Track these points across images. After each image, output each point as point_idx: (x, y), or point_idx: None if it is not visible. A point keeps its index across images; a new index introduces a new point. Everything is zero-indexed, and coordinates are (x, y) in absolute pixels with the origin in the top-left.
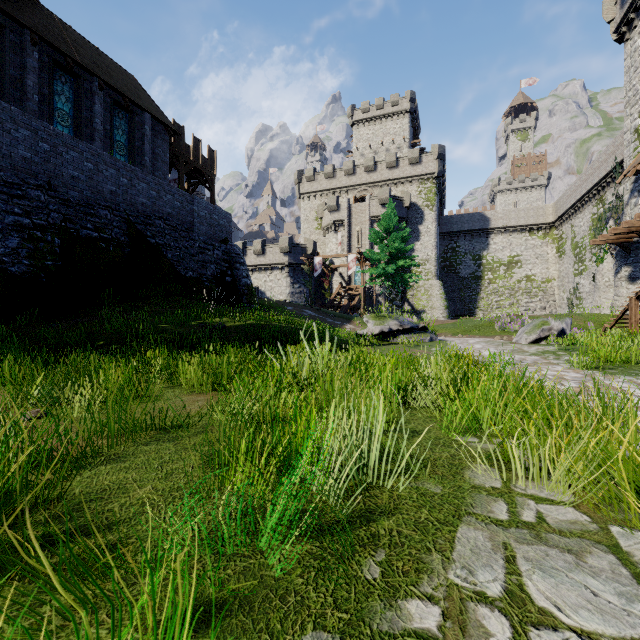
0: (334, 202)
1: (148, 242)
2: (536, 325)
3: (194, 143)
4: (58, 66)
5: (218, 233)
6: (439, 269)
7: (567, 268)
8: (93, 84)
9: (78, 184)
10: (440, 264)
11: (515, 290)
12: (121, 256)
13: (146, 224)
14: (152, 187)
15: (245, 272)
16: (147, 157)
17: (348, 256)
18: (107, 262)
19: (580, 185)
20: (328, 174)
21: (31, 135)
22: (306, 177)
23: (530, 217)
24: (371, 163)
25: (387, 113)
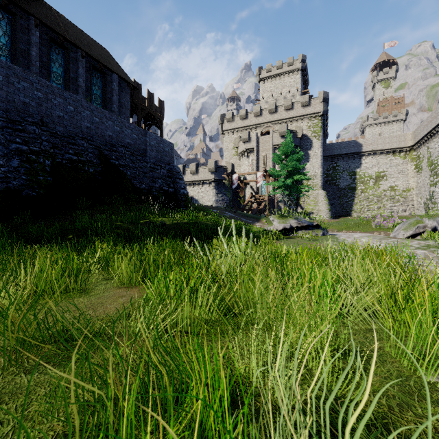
0: (246, 135)
1: (113, 163)
2: (411, 223)
3: (148, 96)
4: (53, 42)
5: (164, 157)
6: (323, 182)
7: (424, 180)
8: (77, 54)
9: (63, 122)
10: (324, 179)
11: (382, 197)
12: (93, 173)
13: (112, 150)
14: (116, 124)
15: (183, 185)
16: (115, 105)
17: (257, 173)
18: (83, 177)
19: (435, 116)
20: (242, 116)
21: (29, 86)
22: (227, 119)
23: (394, 142)
24: (273, 107)
25: (284, 71)
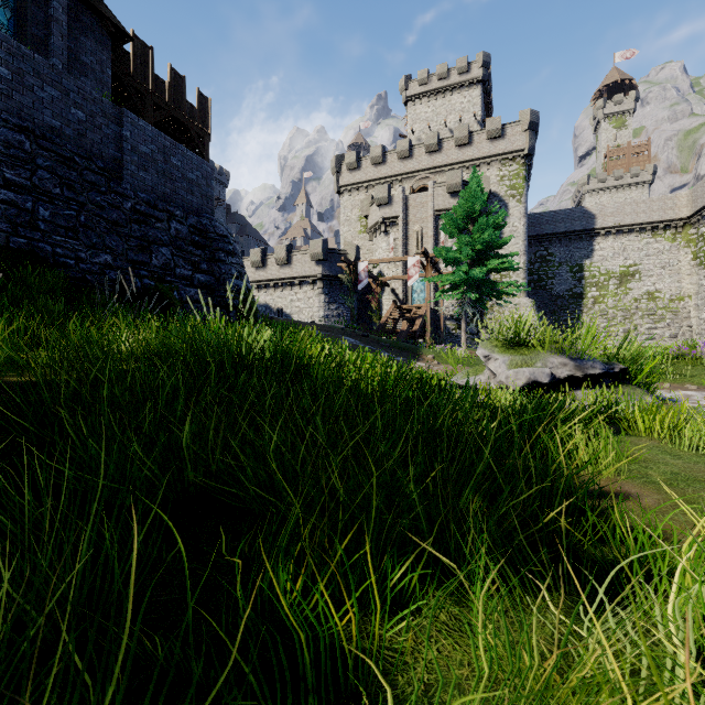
0: (384, 192)
1: None
2: None
3: (172, 79)
4: None
5: (183, 194)
6: None
7: None
8: None
9: None
10: None
11: (632, 312)
12: None
13: None
14: None
15: (236, 268)
16: (58, 59)
17: (407, 259)
18: None
19: None
20: (376, 158)
21: None
22: (346, 164)
23: (654, 211)
24: (434, 140)
25: (452, 83)
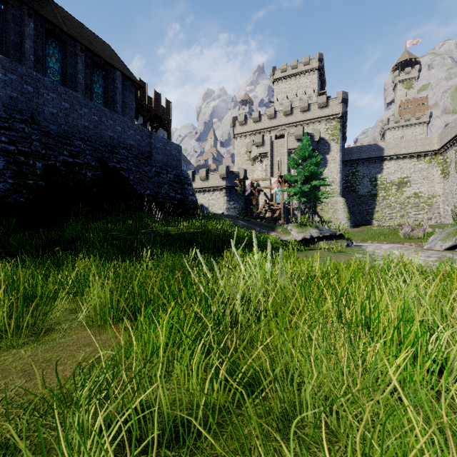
0: (260, 139)
1: (114, 167)
2: (450, 233)
3: (155, 96)
4: (49, 34)
5: (170, 161)
6: (342, 189)
7: (451, 186)
8: (76, 48)
9: (57, 120)
10: (342, 185)
11: (405, 204)
12: (91, 177)
13: (113, 153)
14: (118, 124)
15: (191, 191)
16: (118, 104)
17: (271, 179)
18: (80, 182)
19: None
20: (255, 119)
21: (17, 79)
22: (239, 122)
23: (418, 146)
24: (288, 108)
25: (300, 71)
